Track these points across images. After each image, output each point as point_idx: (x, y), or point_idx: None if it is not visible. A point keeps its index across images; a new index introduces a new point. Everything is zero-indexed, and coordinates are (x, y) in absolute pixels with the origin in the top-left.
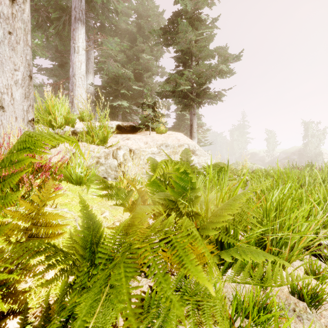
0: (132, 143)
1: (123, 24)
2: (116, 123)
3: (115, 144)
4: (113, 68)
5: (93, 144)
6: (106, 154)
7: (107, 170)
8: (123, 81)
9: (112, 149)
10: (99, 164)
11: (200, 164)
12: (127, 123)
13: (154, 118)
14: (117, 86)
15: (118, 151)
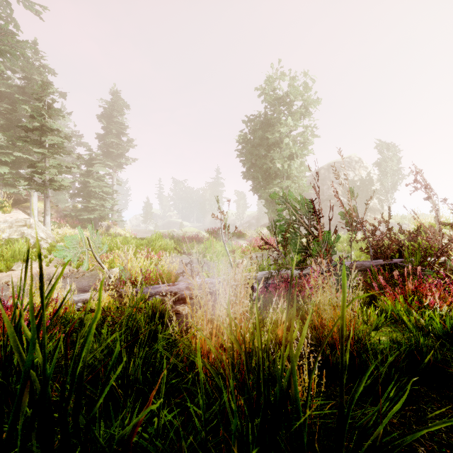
0: None
1: (1, 87)
2: None
3: None
4: None
5: None
6: None
7: None
8: None
9: None
10: None
11: (32, 236)
12: None
13: None
14: None
15: None
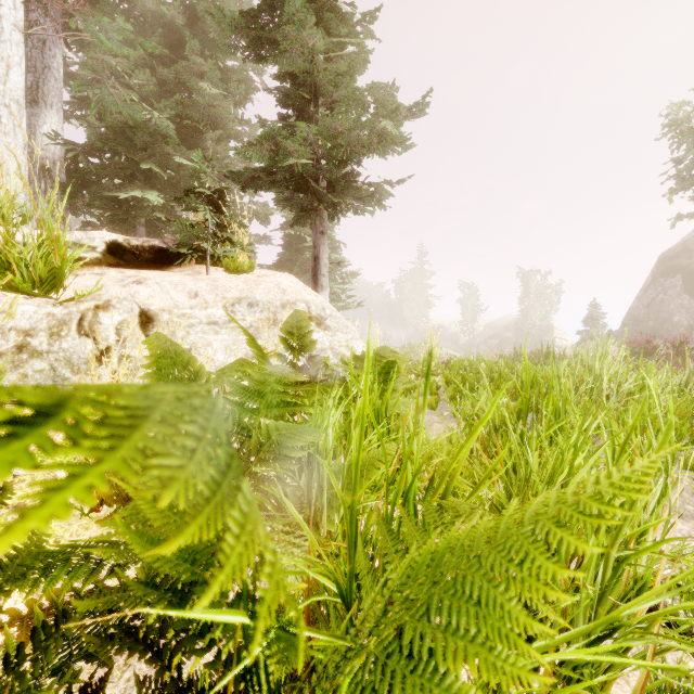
0: (151, 293)
1: None
2: (107, 238)
3: (89, 294)
4: (117, 101)
5: (12, 292)
6: (56, 321)
7: (57, 373)
8: (147, 140)
9: (79, 308)
10: (26, 354)
11: (336, 352)
12: (142, 241)
13: (220, 232)
14: (131, 153)
15: (99, 316)
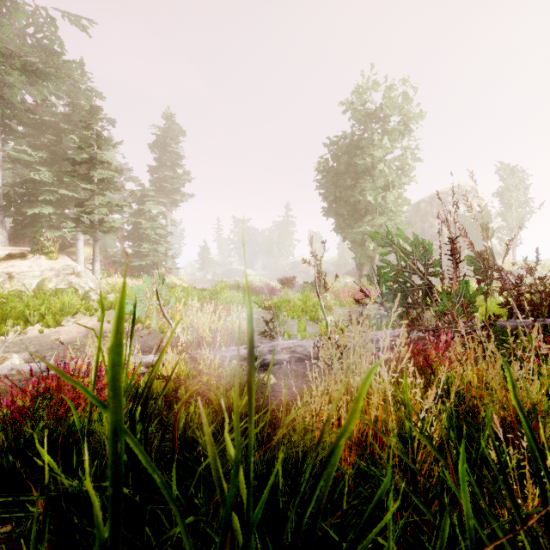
0: (15, 270)
1: (45, 116)
2: (4, 251)
3: None
4: (25, 174)
5: None
6: None
7: None
8: (42, 185)
9: None
10: None
11: (81, 286)
12: (17, 251)
13: (45, 247)
14: (36, 189)
15: None
